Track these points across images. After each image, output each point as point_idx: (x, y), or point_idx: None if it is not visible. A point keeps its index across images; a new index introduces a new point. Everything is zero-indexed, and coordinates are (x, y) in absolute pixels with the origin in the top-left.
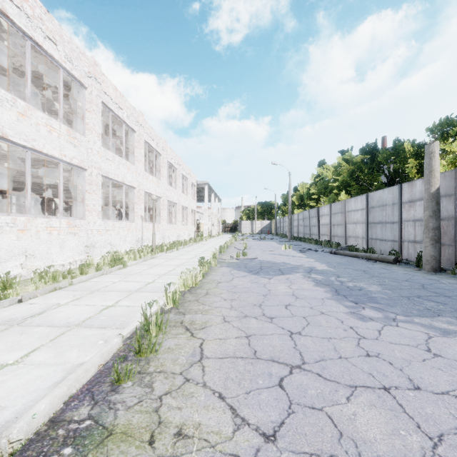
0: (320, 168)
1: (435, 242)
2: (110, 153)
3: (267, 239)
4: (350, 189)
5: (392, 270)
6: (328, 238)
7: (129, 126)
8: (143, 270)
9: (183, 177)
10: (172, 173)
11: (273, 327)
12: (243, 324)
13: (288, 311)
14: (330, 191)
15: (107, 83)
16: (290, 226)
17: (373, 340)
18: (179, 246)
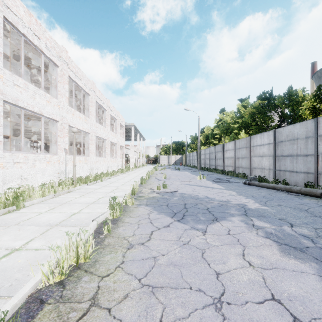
0: (221, 114)
1: None
2: (20, 79)
3: (181, 169)
4: (251, 128)
5: None
6: (233, 169)
7: (49, 58)
8: (36, 215)
9: (113, 119)
10: (101, 113)
11: None
12: None
13: None
14: (231, 131)
15: (15, 2)
16: (199, 158)
17: None
18: (106, 176)
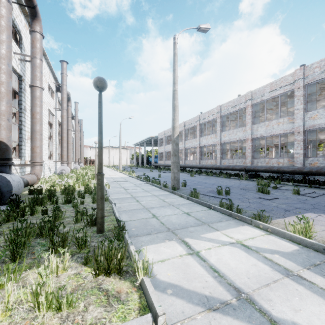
0: None
1: None
2: None
3: None
4: None
5: None
6: None
7: None
8: None
9: None
10: None
11: None
12: None
13: None
14: None
15: None
16: None
17: None
18: None
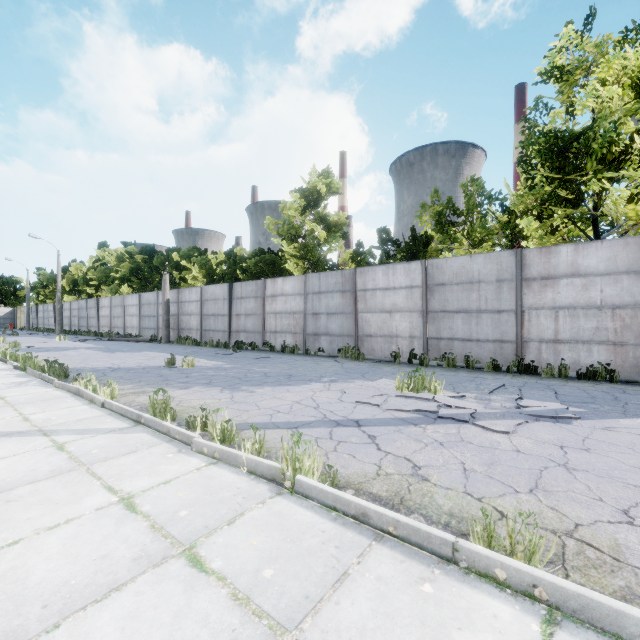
0: (101, 250)
1: (167, 327)
2: None
3: (21, 335)
4: (131, 284)
5: (145, 344)
6: (109, 330)
7: None
8: None
9: None
10: None
11: (76, 357)
12: (61, 358)
13: (81, 355)
14: (113, 280)
15: None
16: (61, 317)
17: (114, 355)
18: None
